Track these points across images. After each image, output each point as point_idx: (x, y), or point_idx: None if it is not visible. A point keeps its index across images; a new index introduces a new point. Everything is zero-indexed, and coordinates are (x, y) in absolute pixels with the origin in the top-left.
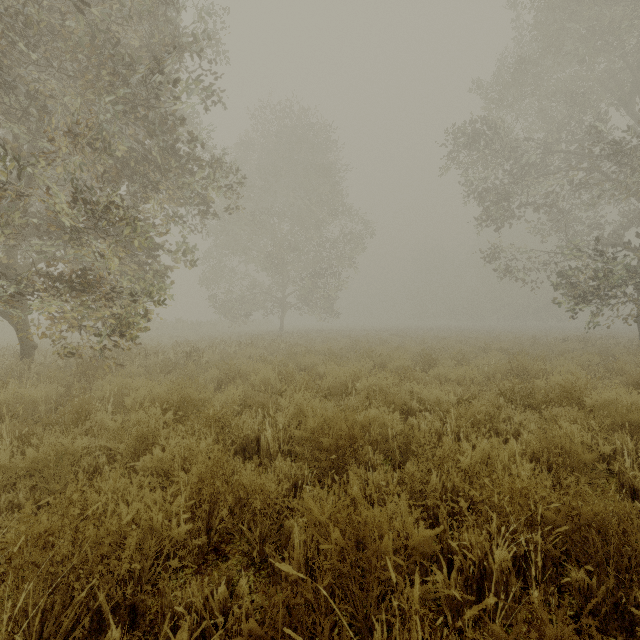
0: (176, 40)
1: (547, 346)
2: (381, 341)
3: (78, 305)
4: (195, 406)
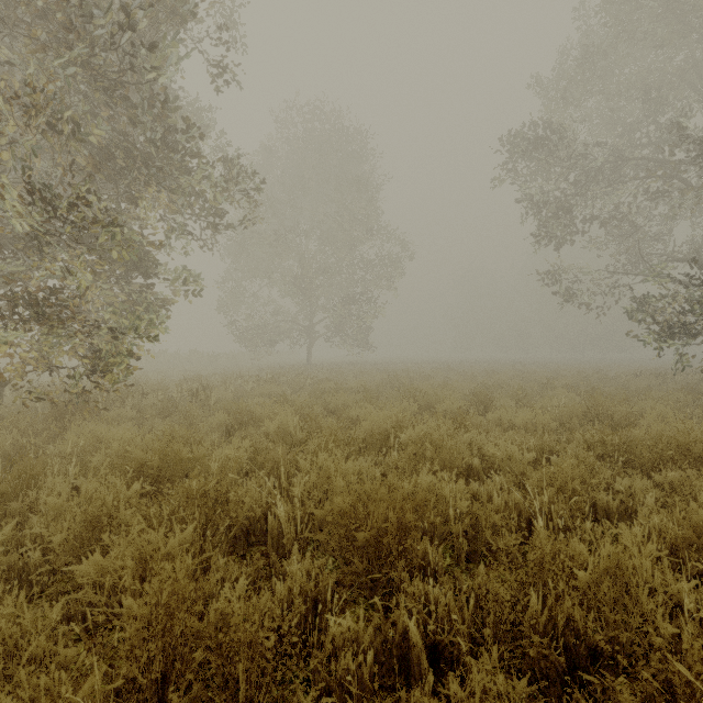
0: (175, 5)
1: (617, 382)
2: (423, 376)
3: (47, 332)
4: (183, 468)
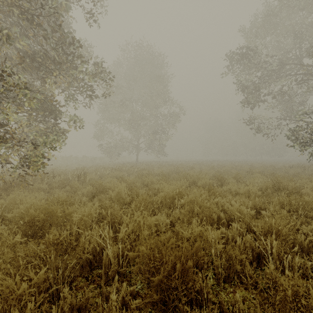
0: None
1: (281, 170)
2: (190, 167)
3: None
4: (58, 220)
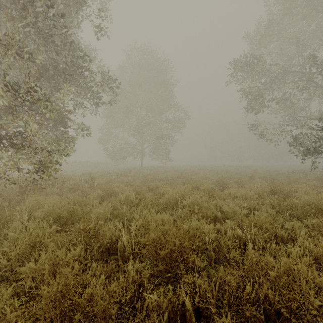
0: None
1: (284, 175)
2: (194, 173)
3: (16, 152)
4: (78, 217)
